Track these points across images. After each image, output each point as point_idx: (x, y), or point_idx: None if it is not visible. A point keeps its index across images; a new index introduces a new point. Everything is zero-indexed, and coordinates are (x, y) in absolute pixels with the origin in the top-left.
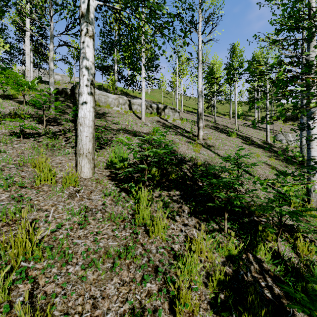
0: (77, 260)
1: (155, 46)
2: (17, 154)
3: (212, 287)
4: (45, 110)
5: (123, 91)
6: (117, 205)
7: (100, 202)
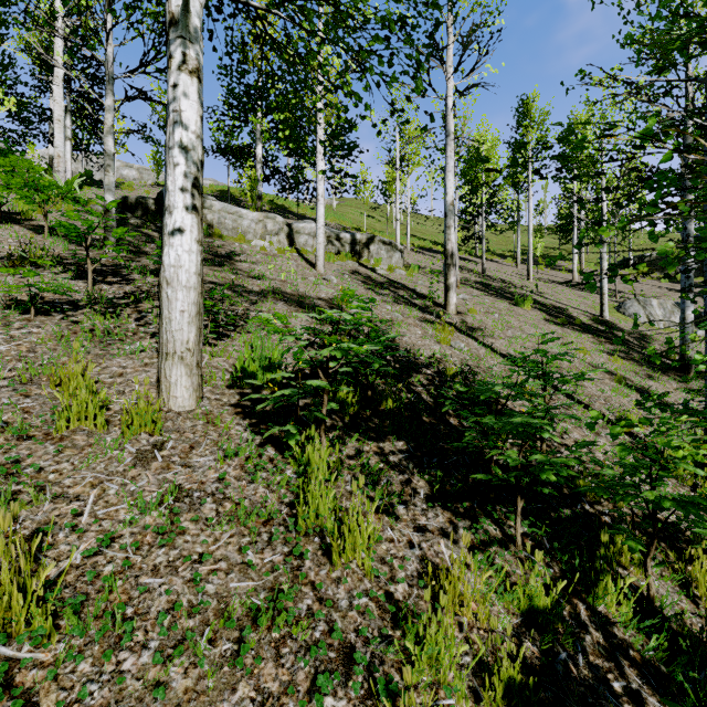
0: (146, 636)
1: (348, 97)
2: (17, 354)
3: (492, 701)
4: (95, 248)
5: (275, 204)
6: (255, 480)
7: (212, 474)
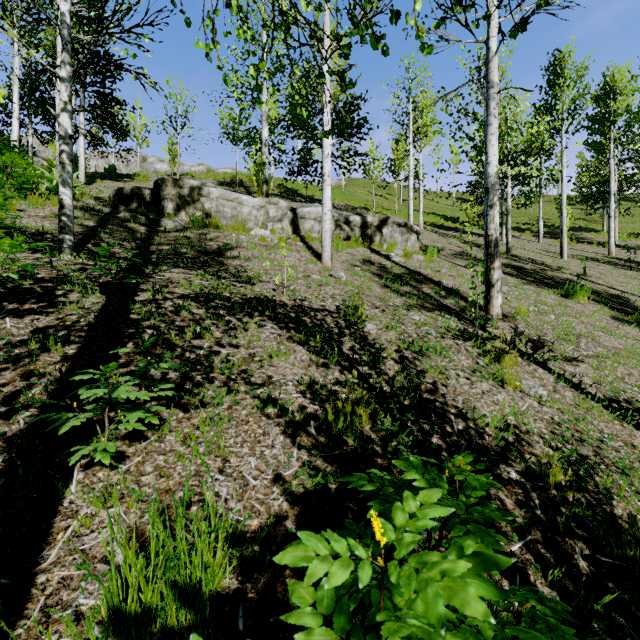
0: None
1: None
2: None
3: None
4: (47, 254)
5: (284, 188)
6: None
7: None
